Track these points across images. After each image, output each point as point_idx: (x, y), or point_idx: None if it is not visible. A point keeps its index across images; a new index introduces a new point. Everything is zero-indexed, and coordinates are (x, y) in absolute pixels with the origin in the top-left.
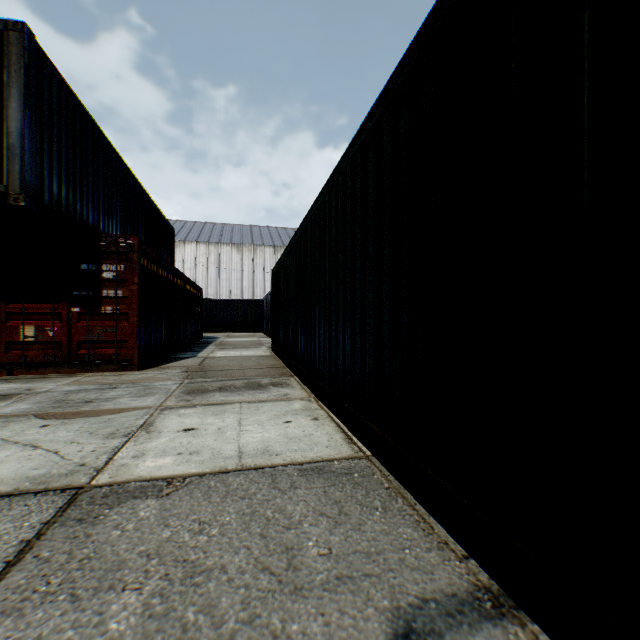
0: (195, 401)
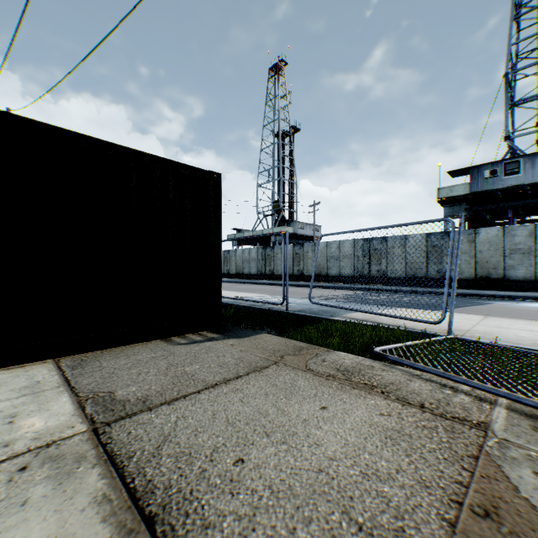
0: None
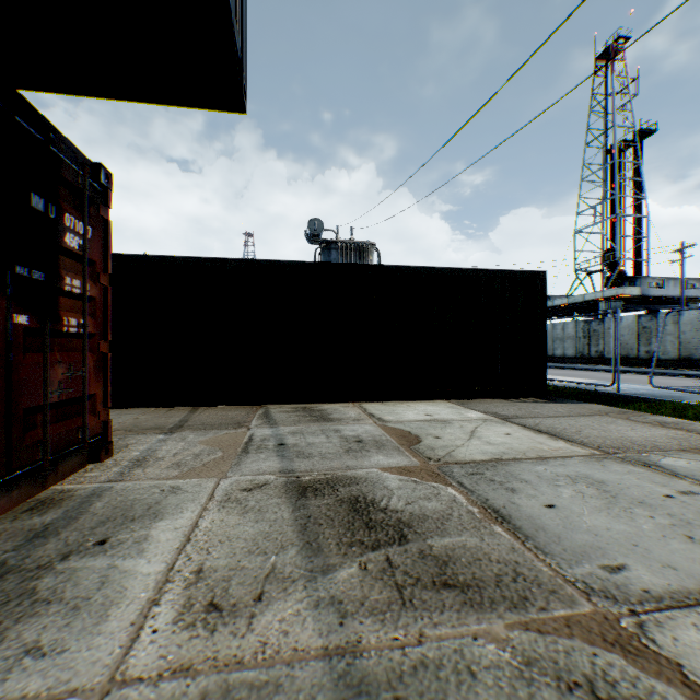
0: (361, 418)
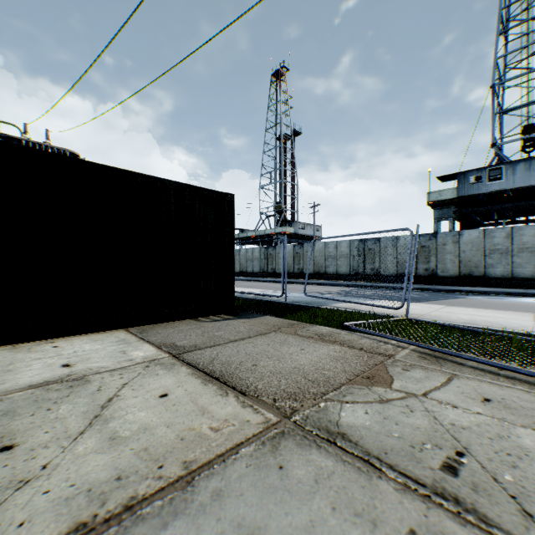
0: None
